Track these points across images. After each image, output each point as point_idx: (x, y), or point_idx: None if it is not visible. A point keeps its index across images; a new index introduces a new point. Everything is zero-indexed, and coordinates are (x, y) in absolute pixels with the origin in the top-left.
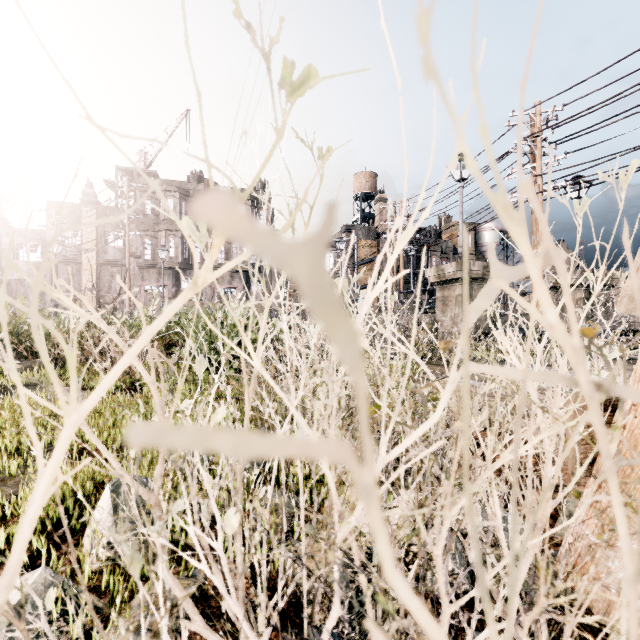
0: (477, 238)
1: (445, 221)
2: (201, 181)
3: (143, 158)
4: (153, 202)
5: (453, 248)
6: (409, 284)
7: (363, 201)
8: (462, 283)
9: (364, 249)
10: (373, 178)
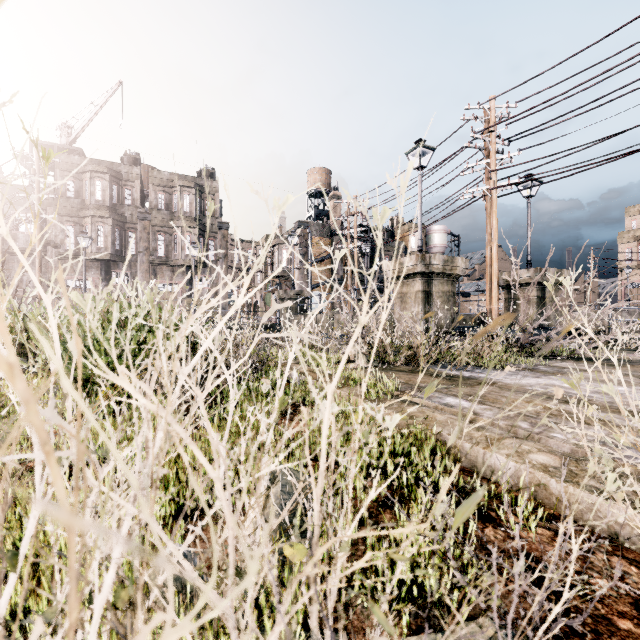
0: (427, 240)
1: (397, 222)
2: (137, 164)
3: (65, 132)
4: (77, 183)
5: (405, 249)
6: (363, 283)
7: (317, 198)
8: (422, 278)
9: (318, 246)
10: (327, 175)
